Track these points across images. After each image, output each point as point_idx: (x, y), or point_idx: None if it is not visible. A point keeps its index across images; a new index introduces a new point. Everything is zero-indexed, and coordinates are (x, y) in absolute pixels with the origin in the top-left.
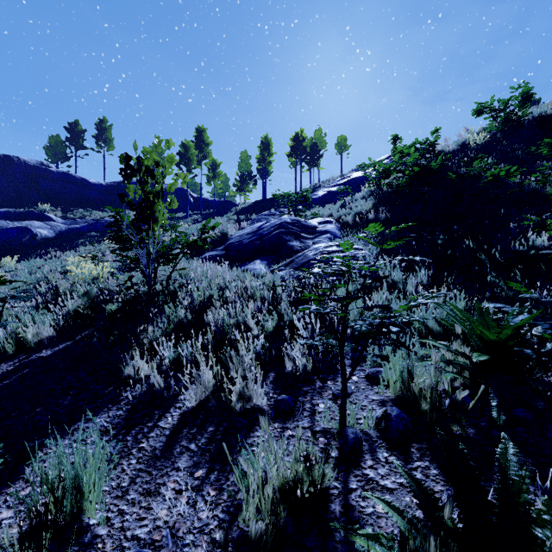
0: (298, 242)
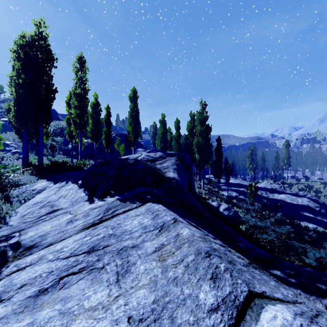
0: (7, 148)
